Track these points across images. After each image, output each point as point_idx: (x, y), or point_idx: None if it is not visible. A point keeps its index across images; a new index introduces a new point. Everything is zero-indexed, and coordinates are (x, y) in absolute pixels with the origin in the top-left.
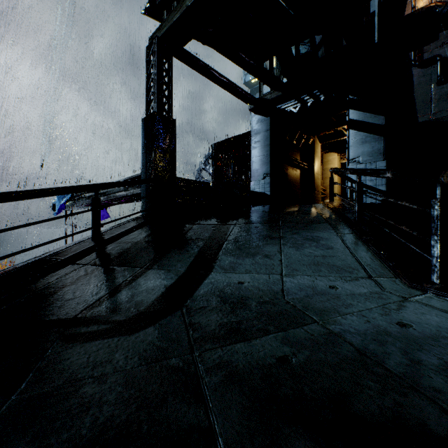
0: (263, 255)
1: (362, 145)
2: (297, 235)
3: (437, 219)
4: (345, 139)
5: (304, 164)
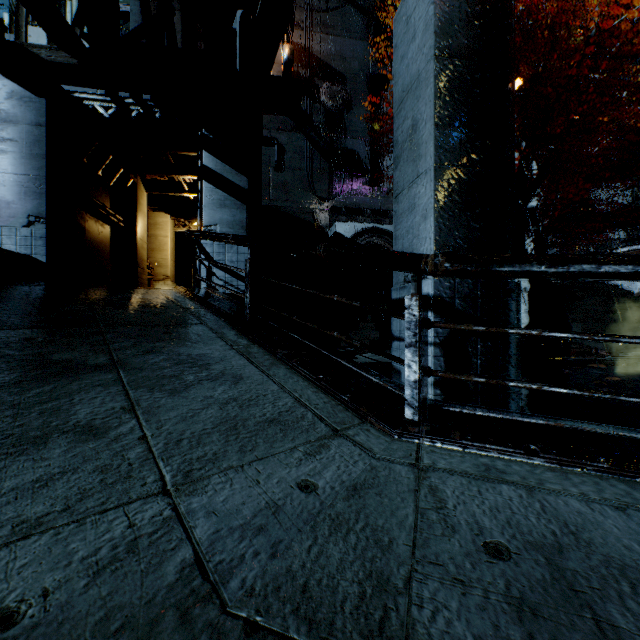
0: (79, 430)
1: (222, 210)
2: (158, 355)
3: (416, 325)
4: (184, 198)
5: (120, 218)
